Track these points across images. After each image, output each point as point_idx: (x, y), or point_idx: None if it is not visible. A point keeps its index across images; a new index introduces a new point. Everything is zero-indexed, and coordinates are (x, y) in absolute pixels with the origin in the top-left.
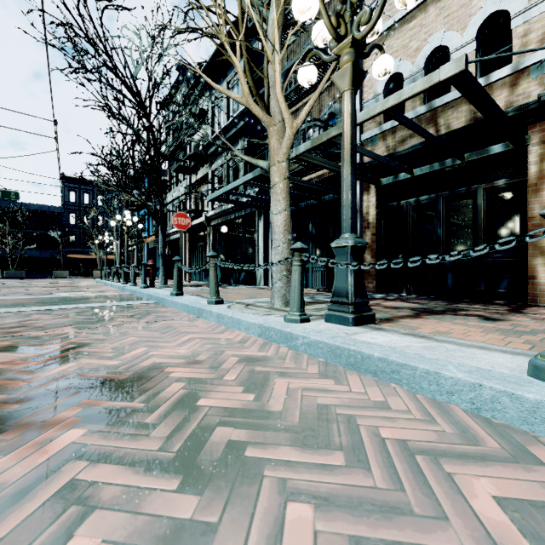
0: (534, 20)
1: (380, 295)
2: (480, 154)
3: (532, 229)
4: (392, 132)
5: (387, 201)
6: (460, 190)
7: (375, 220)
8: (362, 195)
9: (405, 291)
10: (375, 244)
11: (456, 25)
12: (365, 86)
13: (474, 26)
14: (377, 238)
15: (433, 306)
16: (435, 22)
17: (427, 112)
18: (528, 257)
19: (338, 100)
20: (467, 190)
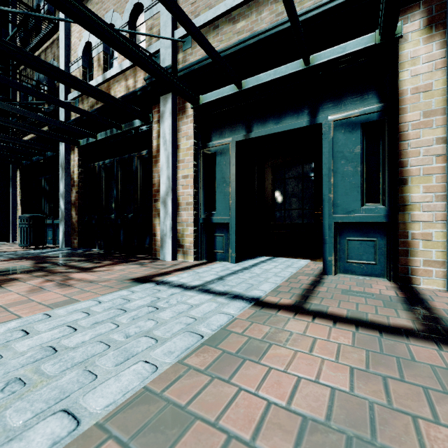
0: (155, 17)
1: (62, 251)
2: (130, 126)
3: (154, 194)
4: (87, 97)
5: (89, 162)
6: (125, 156)
7: (77, 178)
8: (70, 154)
9: (98, 246)
10: (78, 202)
11: (119, 8)
12: (72, 49)
13: (128, 12)
14: (81, 196)
15: (36, 266)
16: (109, 1)
17: (105, 83)
18: (153, 217)
19: (57, 58)
20: (129, 157)
